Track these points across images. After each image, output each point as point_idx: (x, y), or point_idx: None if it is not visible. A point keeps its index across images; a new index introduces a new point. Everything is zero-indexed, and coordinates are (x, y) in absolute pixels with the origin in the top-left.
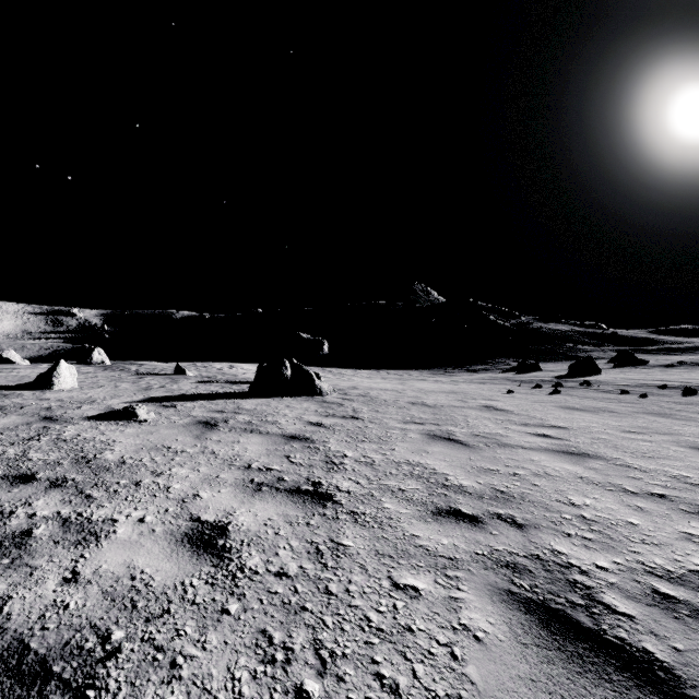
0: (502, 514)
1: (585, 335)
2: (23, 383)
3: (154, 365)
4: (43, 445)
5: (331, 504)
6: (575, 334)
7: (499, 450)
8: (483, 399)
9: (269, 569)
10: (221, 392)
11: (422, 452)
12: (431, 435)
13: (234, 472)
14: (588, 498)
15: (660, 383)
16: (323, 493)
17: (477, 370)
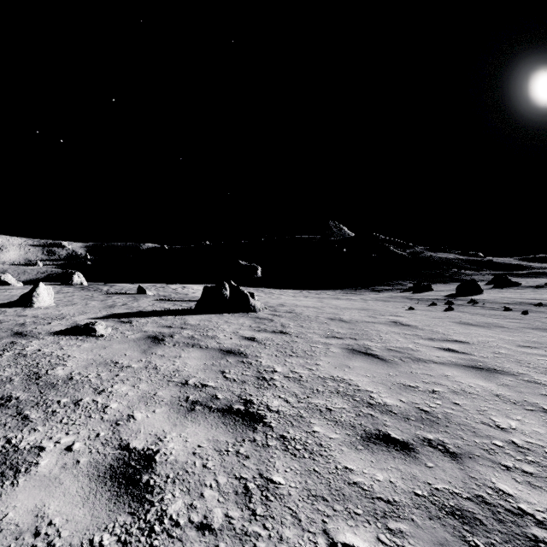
0: (433, 440)
1: (467, 262)
2: (8, 302)
3: (122, 286)
4: (3, 360)
5: (261, 426)
6: (458, 261)
7: (414, 365)
8: (390, 315)
9: (191, 519)
10: (172, 309)
11: (344, 367)
12: (351, 349)
13: (171, 389)
14: (511, 420)
15: (535, 302)
16: (254, 413)
17: (381, 290)
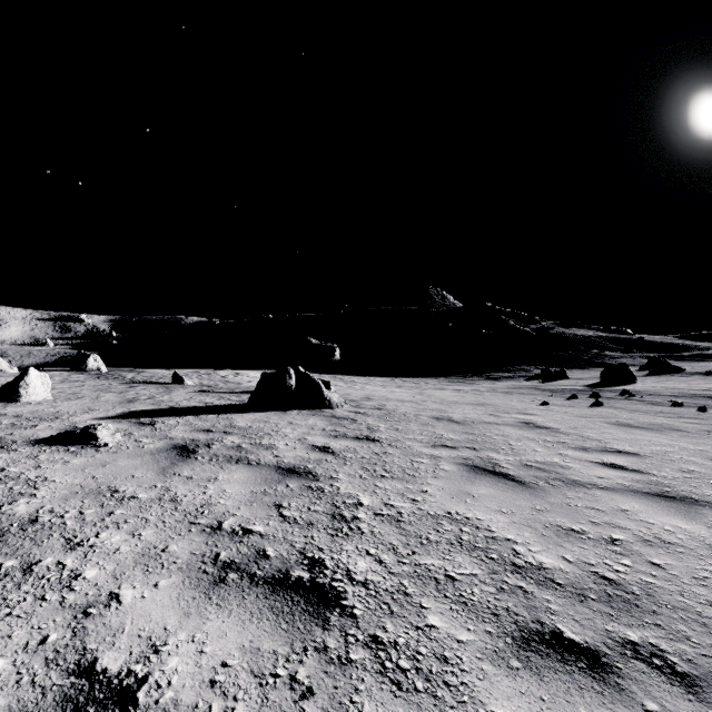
0: (639, 645)
1: (611, 341)
2: None
3: (154, 372)
4: None
5: (337, 616)
6: (599, 340)
7: (569, 492)
8: (517, 412)
9: None
10: (215, 404)
11: (465, 497)
12: (471, 466)
13: (192, 539)
14: None
15: (710, 394)
16: (325, 586)
17: (498, 378)
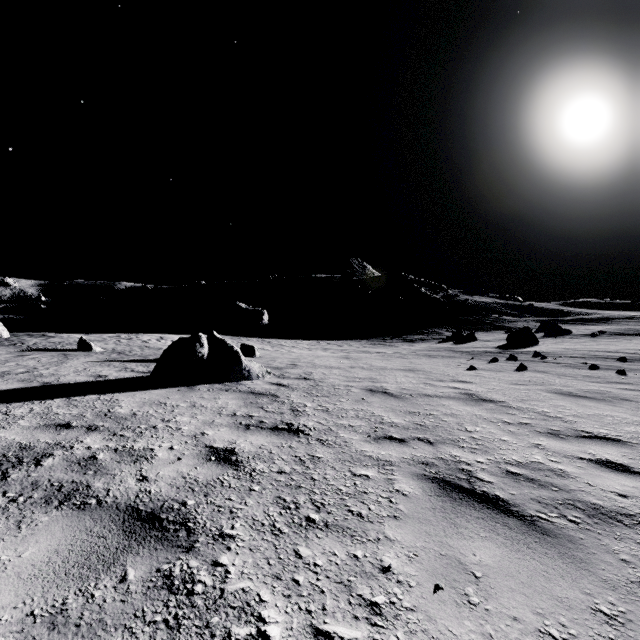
0: None
1: (507, 307)
2: None
3: (66, 337)
4: None
5: None
6: (497, 306)
7: (613, 542)
8: (451, 380)
9: None
10: (109, 378)
11: (461, 580)
12: (438, 480)
13: None
14: None
15: (611, 355)
16: None
17: (415, 340)
